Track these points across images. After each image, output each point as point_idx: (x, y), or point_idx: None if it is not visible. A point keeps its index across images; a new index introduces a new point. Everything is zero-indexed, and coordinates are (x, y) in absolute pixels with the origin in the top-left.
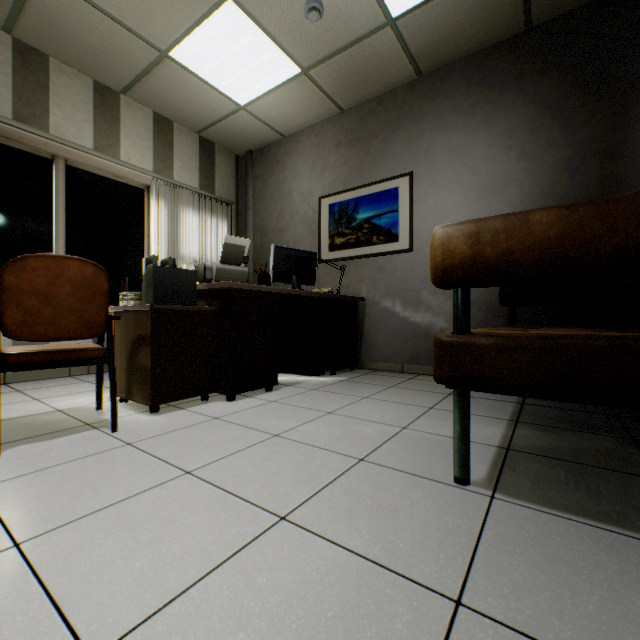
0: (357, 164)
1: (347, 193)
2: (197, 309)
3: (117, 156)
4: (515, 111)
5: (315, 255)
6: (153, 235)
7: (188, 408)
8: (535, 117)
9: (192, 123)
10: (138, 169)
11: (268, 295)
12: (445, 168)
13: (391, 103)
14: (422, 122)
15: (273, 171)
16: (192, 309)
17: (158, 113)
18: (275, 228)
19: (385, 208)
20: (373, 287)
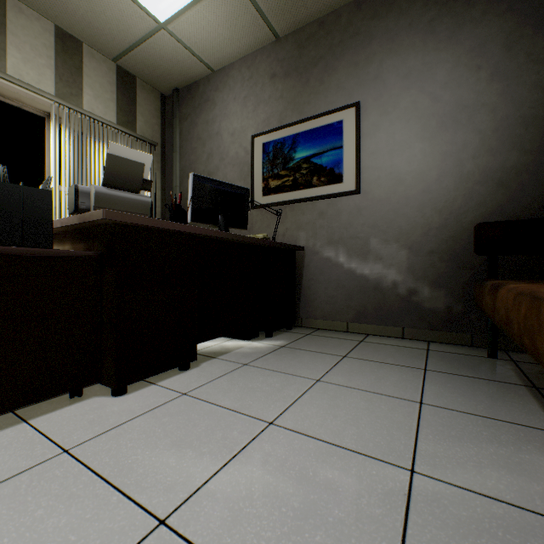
0: (294, 97)
1: (283, 130)
2: (54, 254)
3: (1, 69)
4: (486, 23)
5: (247, 192)
6: (53, 170)
7: (34, 419)
8: (512, 28)
9: (105, 46)
10: (31, 88)
11: (181, 237)
12: (399, 96)
13: (334, 25)
14: (371, 44)
15: (201, 110)
16: (43, 254)
17: (61, 28)
18: (203, 172)
19: (327, 145)
20: (313, 235)
